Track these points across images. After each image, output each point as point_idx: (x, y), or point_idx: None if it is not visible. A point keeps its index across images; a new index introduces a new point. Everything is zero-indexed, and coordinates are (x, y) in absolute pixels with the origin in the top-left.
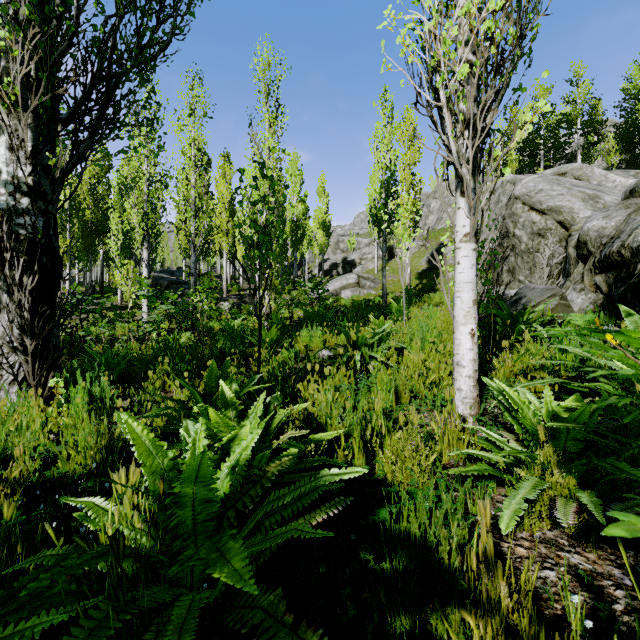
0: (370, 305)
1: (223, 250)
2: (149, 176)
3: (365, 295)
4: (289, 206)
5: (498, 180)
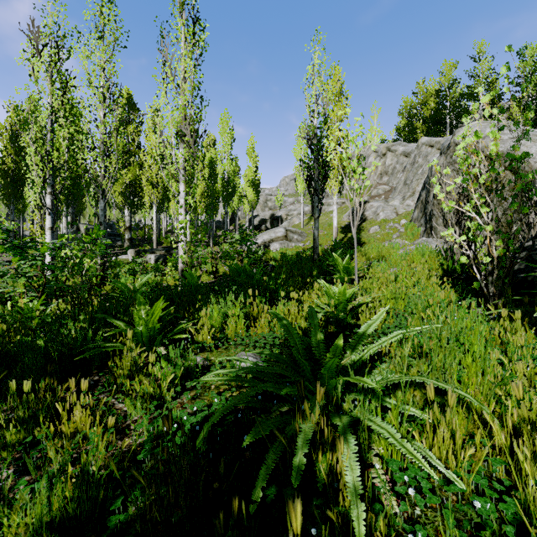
0: (302, 259)
1: (153, 202)
2: (51, 110)
3: (293, 248)
4: (220, 163)
5: (410, 145)
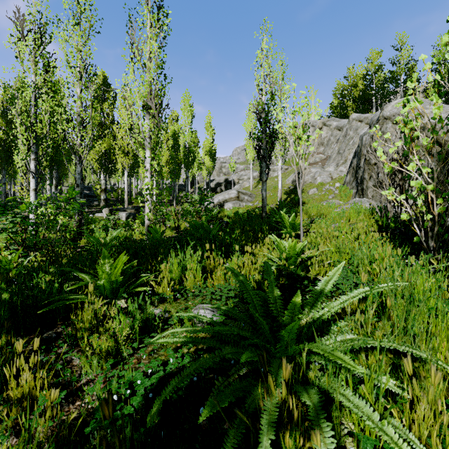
0: (252, 216)
1: (125, 168)
2: (34, 87)
3: (244, 207)
4: (182, 135)
5: (343, 120)
